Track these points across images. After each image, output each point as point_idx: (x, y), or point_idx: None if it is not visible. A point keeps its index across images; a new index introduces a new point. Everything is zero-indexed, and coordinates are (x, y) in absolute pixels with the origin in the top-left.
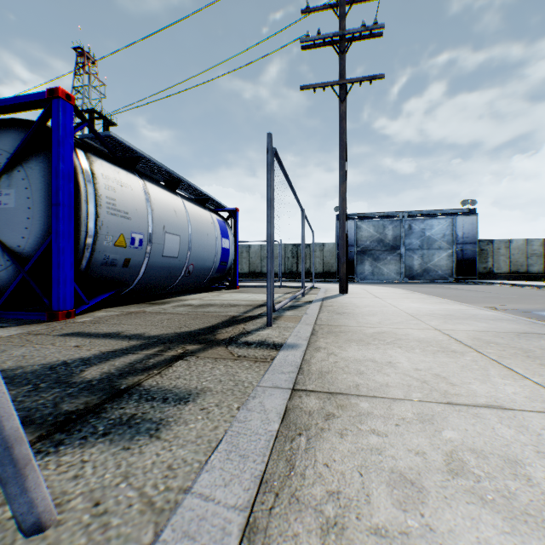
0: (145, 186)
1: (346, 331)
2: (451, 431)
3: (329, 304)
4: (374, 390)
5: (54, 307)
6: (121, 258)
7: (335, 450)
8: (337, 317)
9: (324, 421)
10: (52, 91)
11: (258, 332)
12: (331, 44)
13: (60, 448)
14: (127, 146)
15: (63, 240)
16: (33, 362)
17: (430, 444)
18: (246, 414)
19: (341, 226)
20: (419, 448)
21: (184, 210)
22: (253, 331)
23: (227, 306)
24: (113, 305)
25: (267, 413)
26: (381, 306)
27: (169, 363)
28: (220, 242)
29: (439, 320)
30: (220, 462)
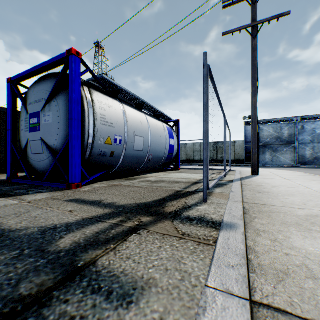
0: (123, 107)
1: (275, 212)
2: None
3: (247, 183)
4: None
5: (69, 181)
6: (108, 151)
7: None
8: (259, 195)
9: None
10: (68, 51)
11: (197, 207)
12: None
13: None
14: (112, 83)
15: (74, 140)
16: (37, 224)
17: None
18: None
19: (253, 126)
20: None
21: (146, 121)
22: (193, 206)
23: (173, 182)
24: (105, 179)
25: None
26: (294, 186)
27: (125, 236)
28: (168, 141)
29: None
30: None
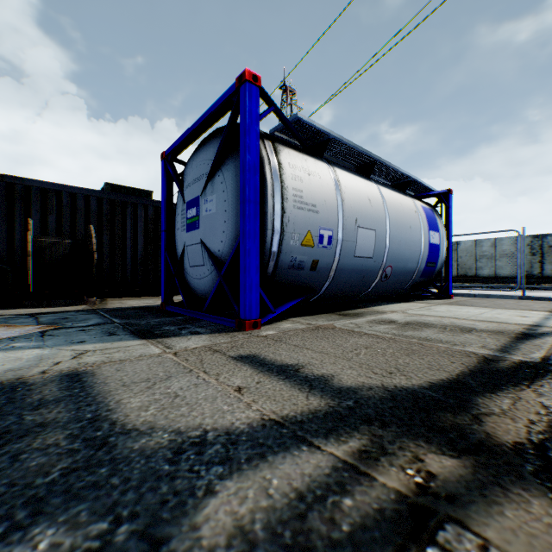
0: (334, 173)
1: None
2: None
3: None
4: None
5: (241, 315)
6: (308, 260)
7: None
8: None
9: None
10: (239, 78)
11: None
12: None
13: None
14: (314, 129)
15: (249, 241)
16: (171, 418)
17: None
18: None
19: None
20: None
21: (380, 198)
22: None
23: (454, 329)
24: (301, 313)
25: None
26: None
27: (395, 546)
28: (426, 236)
29: None
30: None
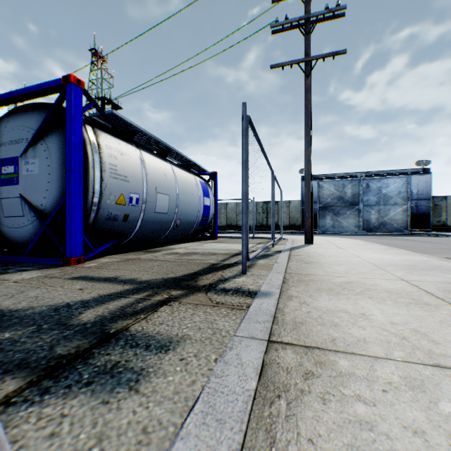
0: (140, 155)
1: (315, 280)
2: (449, 403)
3: (296, 254)
4: (351, 345)
5: (67, 254)
6: (121, 214)
7: (318, 420)
8: (305, 266)
9: (303, 380)
10: (66, 78)
11: (234, 279)
12: (298, 27)
13: (45, 397)
14: (126, 122)
15: (74, 199)
16: (43, 303)
17: (428, 420)
18: (223, 367)
19: (307, 185)
20: (415, 424)
21: (172, 174)
22: (230, 278)
23: (208, 254)
24: (115, 252)
25: (244, 367)
26: (345, 256)
27: (154, 307)
28: (202, 200)
29: (404, 271)
30: (196, 428)
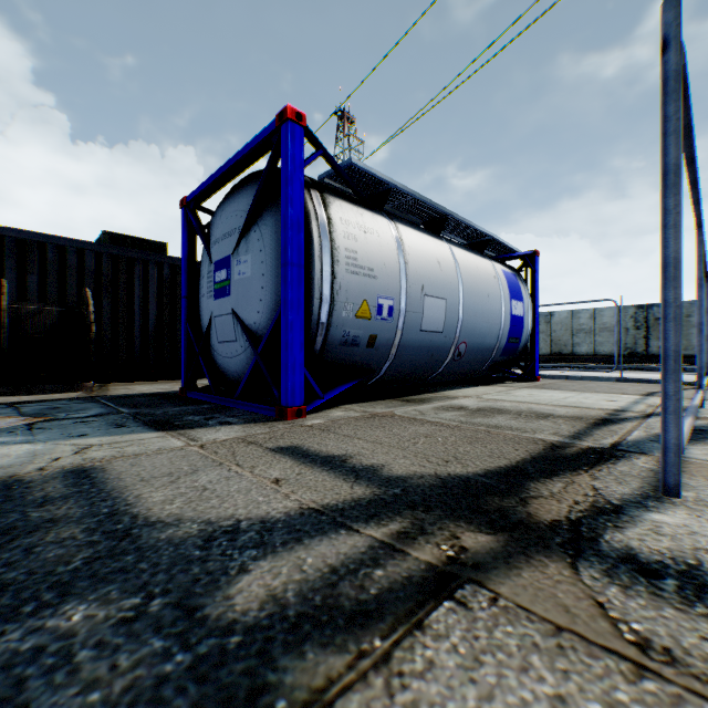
0: (396, 231)
1: None
2: None
3: None
4: None
5: (282, 402)
6: (364, 335)
7: None
8: None
9: None
10: (280, 115)
11: (647, 514)
12: None
13: None
14: (372, 177)
15: (291, 312)
16: (200, 510)
17: None
18: None
19: None
20: None
21: (452, 261)
22: (628, 507)
23: (529, 415)
24: (357, 399)
25: None
26: None
27: (415, 601)
28: (507, 306)
29: None
30: None
